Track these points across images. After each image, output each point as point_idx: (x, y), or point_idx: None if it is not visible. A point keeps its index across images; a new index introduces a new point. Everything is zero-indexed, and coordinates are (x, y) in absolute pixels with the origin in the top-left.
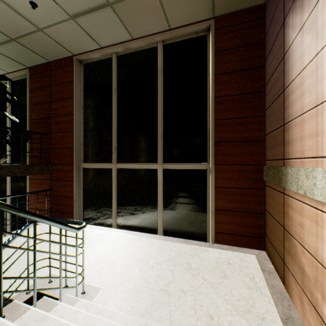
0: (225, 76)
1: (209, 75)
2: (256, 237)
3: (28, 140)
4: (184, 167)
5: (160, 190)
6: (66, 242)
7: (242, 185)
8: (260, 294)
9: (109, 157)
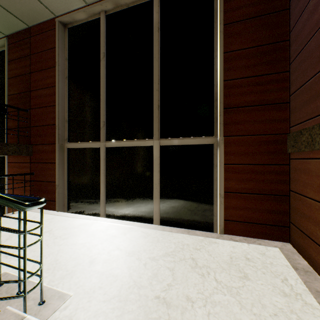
0: (238, 25)
1: (216, 28)
2: (278, 226)
3: (3, 115)
4: (185, 142)
5: (156, 170)
6: (20, 229)
7: (259, 161)
8: (303, 304)
9: (97, 134)
